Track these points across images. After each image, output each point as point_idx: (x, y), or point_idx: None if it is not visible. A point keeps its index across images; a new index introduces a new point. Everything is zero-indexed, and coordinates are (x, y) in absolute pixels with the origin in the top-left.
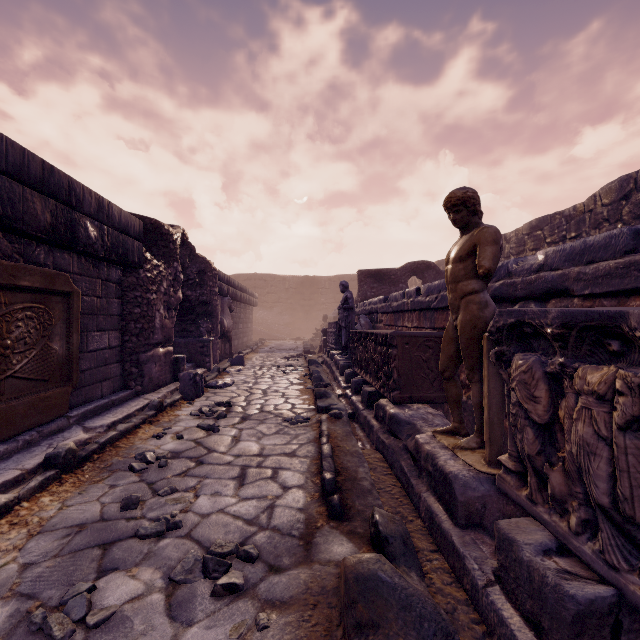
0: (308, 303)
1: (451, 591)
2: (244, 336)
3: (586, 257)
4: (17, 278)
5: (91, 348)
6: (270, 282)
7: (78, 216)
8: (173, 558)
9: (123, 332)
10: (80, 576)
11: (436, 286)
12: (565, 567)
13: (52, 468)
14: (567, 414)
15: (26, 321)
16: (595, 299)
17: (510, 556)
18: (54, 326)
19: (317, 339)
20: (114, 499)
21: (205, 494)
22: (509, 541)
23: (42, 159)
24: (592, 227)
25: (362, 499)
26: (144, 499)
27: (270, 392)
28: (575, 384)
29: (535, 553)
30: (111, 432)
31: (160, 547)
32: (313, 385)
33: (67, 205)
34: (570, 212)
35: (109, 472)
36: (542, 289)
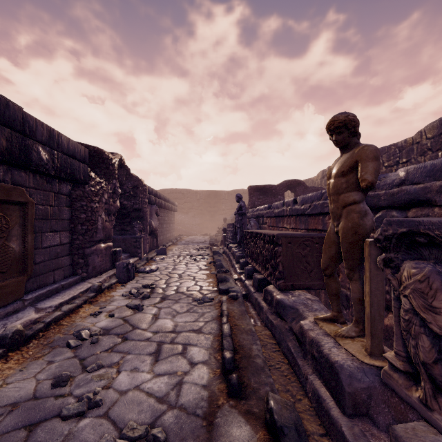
0: (213, 209)
1: None
2: (167, 233)
3: None
4: None
5: (45, 245)
6: (186, 195)
7: (31, 142)
8: (89, 441)
9: (72, 232)
10: None
11: (309, 197)
12: None
13: None
14: None
15: None
16: None
17: None
18: (11, 229)
19: (219, 235)
20: (49, 376)
21: (125, 370)
22: None
23: None
24: (419, 154)
25: (256, 377)
26: (74, 375)
27: (184, 276)
28: None
29: None
30: (56, 312)
31: (79, 428)
32: (216, 271)
33: (21, 133)
34: (402, 144)
35: (50, 348)
36: (404, 200)
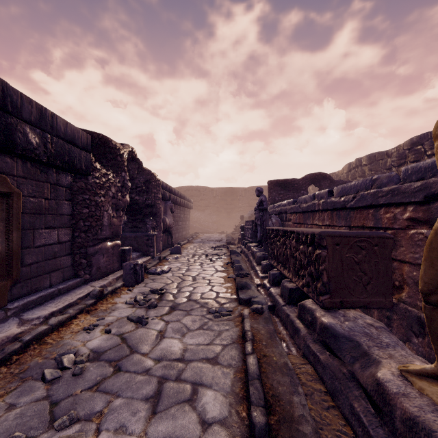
0: (229, 207)
1: None
2: (183, 230)
3: None
4: None
5: (38, 244)
6: (202, 192)
7: (15, 121)
8: None
9: (73, 229)
10: None
11: (352, 186)
12: None
13: None
14: None
15: None
16: None
17: None
18: None
19: (236, 233)
20: None
21: (108, 429)
22: None
23: None
24: None
25: None
26: (35, 434)
27: (198, 279)
28: None
29: None
30: (41, 327)
31: None
32: (234, 274)
33: (1, 109)
34: None
35: (19, 381)
36: None
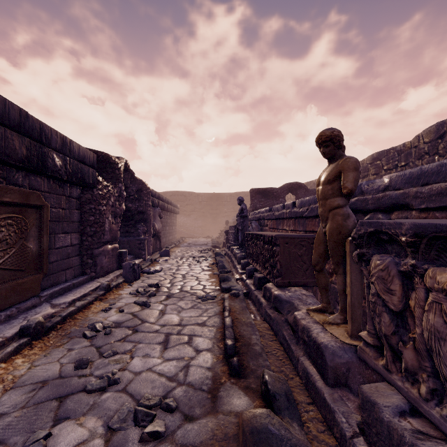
0: (215, 212)
1: (324, 438)
2: (170, 235)
3: (422, 180)
4: (0, 195)
5: (57, 246)
6: (188, 197)
7: (47, 150)
8: (112, 409)
9: (81, 234)
10: (40, 424)
11: (307, 201)
12: (418, 427)
13: (25, 336)
14: (417, 304)
15: (7, 227)
16: (429, 212)
17: (372, 415)
18: (29, 230)
19: (221, 237)
20: (70, 360)
21: (138, 356)
22: (371, 403)
23: (19, 108)
24: (417, 158)
25: (255, 360)
26: (93, 360)
27: (188, 276)
28: (426, 282)
29: (393, 414)
30: (71, 308)
31: (102, 399)
32: (218, 271)
33: (39, 142)
34: (401, 148)
35: (68, 338)
36: (388, 204)
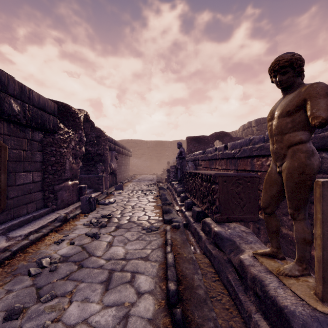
0: (159, 155)
1: None
2: (124, 173)
3: None
4: None
5: (18, 183)
6: (139, 144)
7: (3, 95)
8: None
9: (44, 172)
10: None
11: (239, 143)
12: None
13: None
14: None
15: None
16: None
17: None
18: None
19: (164, 174)
20: (4, 307)
21: (77, 300)
22: None
23: None
24: None
25: (199, 310)
26: (28, 306)
27: (136, 207)
28: None
29: None
30: (24, 241)
31: None
32: (161, 203)
33: None
34: None
35: (12, 276)
36: None
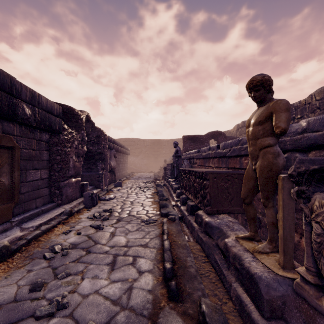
0: (156, 153)
1: None
2: (123, 170)
3: None
4: None
5: (29, 179)
6: (137, 142)
7: (17, 101)
8: None
9: (50, 170)
10: None
11: (229, 143)
12: None
13: None
14: None
15: None
16: None
17: None
18: (2, 167)
19: (161, 172)
20: (27, 282)
21: (88, 277)
22: None
23: None
24: (310, 112)
25: (190, 283)
26: (47, 281)
27: (135, 203)
28: None
29: None
30: (36, 231)
31: None
32: (159, 199)
33: (9, 94)
34: (297, 104)
35: (30, 259)
36: (306, 144)
